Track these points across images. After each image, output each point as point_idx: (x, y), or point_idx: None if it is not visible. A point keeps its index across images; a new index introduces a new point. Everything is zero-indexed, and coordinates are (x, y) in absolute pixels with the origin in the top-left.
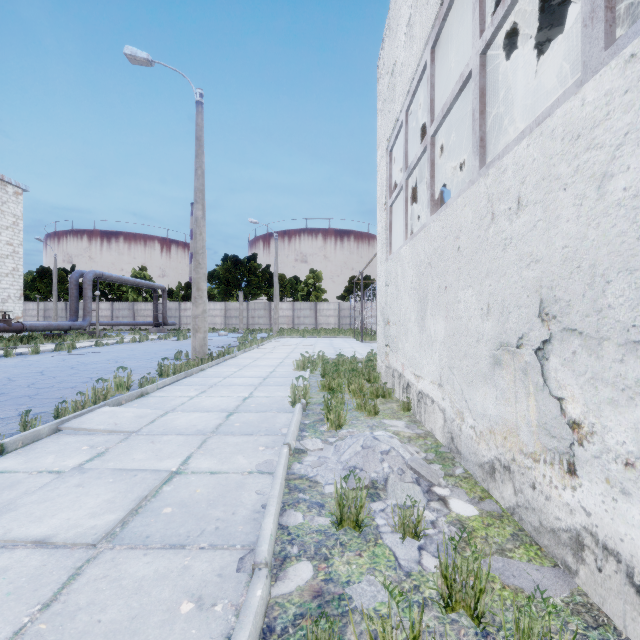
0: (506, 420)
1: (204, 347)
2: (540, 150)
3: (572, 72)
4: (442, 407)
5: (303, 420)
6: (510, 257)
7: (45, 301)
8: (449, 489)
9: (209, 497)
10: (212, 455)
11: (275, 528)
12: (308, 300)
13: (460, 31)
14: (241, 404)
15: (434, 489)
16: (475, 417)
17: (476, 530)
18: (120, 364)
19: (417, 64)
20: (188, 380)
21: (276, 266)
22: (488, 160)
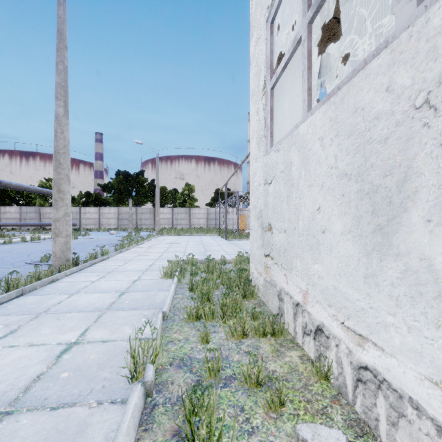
0: None
1: (66, 252)
2: None
3: None
4: None
5: None
6: None
7: None
8: None
9: None
10: None
11: None
12: (184, 206)
13: None
14: (44, 372)
15: None
16: None
17: None
18: None
19: None
20: (17, 301)
21: (157, 179)
22: None
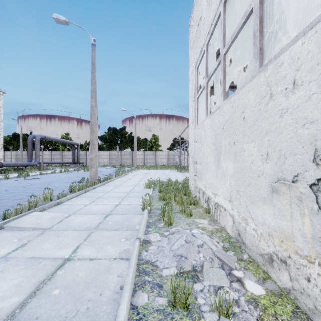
0: (283, 229)
1: (96, 175)
2: (315, 44)
3: (295, 27)
4: (231, 214)
5: (149, 219)
6: (286, 121)
7: (16, 151)
8: (242, 272)
9: (86, 280)
10: (92, 245)
11: (128, 312)
12: (152, 150)
13: (236, 1)
14: (114, 209)
15: (233, 272)
16: (257, 223)
17: (267, 308)
18: (50, 184)
19: (214, 15)
20: (86, 194)
21: (135, 133)
22: (265, 62)
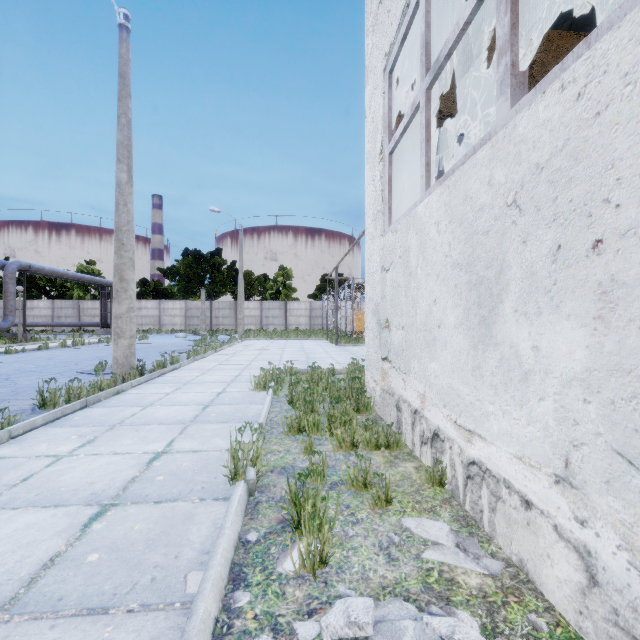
0: None
1: (130, 358)
2: None
3: None
4: (576, 540)
5: (245, 529)
6: None
7: None
8: None
9: None
10: None
11: None
12: (277, 299)
13: None
14: (138, 476)
15: None
16: None
17: None
18: (7, 383)
19: None
20: (84, 413)
21: (241, 260)
22: None
